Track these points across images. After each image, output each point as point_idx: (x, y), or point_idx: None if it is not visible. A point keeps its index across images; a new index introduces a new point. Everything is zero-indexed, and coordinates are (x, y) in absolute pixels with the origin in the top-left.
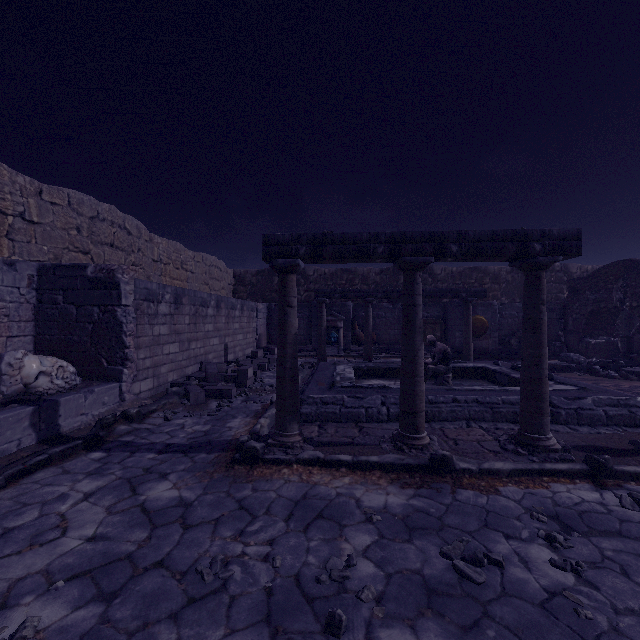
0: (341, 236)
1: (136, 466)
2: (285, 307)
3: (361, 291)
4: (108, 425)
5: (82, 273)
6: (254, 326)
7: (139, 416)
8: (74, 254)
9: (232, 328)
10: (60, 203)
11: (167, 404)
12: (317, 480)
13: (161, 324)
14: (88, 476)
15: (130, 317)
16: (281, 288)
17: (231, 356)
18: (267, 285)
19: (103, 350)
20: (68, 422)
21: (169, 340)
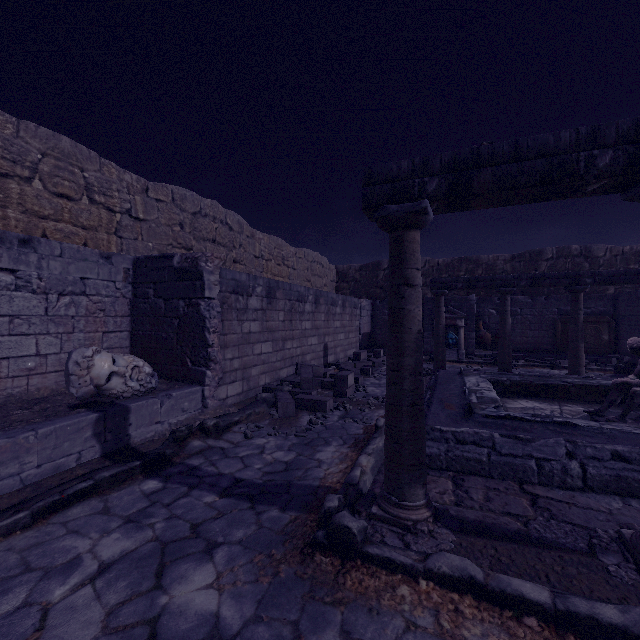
0: (511, 147)
1: (185, 516)
2: (401, 286)
3: (495, 278)
4: (181, 439)
5: (169, 264)
6: (357, 325)
7: (217, 429)
8: (177, 250)
9: (332, 326)
10: (164, 200)
11: (252, 414)
12: (475, 639)
13: (251, 320)
14: (123, 524)
15: (214, 311)
16: (394, 255)
17: (331, 357)
18: (371, 280)
19: (187, 348)
20: (140, 432)
21: (261, 338)
